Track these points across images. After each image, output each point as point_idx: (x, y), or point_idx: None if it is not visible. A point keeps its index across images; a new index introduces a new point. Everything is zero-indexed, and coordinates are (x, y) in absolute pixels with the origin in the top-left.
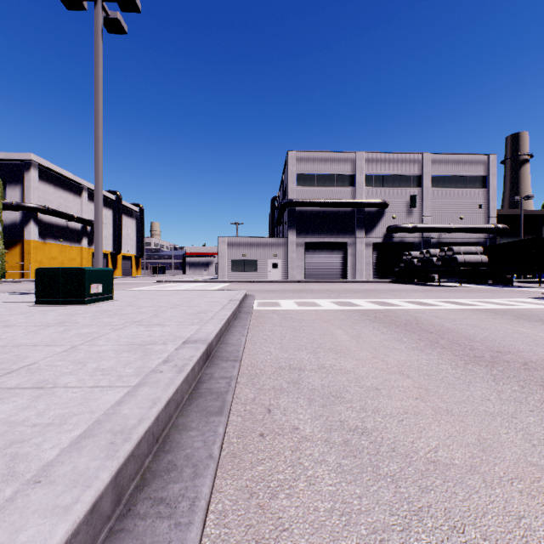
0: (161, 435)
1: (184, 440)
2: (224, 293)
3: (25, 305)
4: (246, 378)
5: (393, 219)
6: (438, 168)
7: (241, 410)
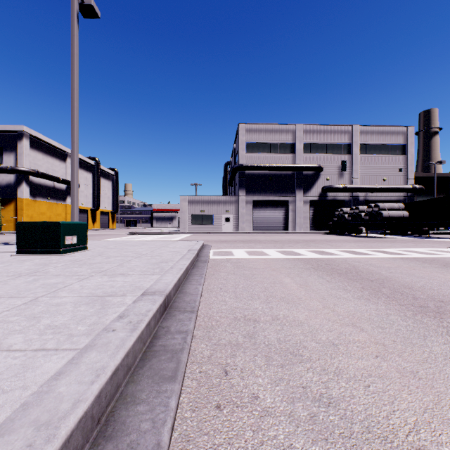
0: (105, 412)
1: (130, 419)
2: (185, 244)
3: (7, 255)
4: (203, 331)
5: (327, 181)
6: (364, 138)
7: (197, 371)
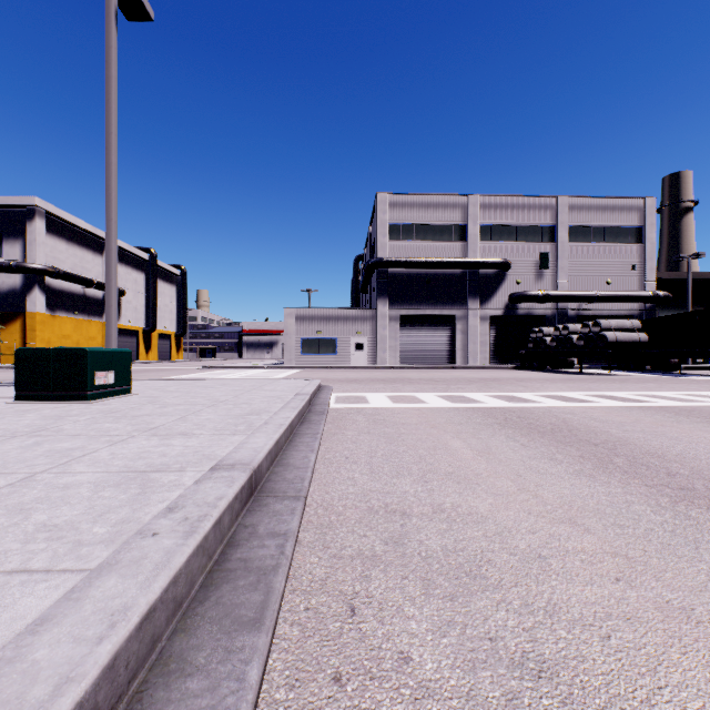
0: (126, 693)
1: (172, 708)
2: (290, 384)
3: (1, 402)
4: (314, 533)
5: (518, 285)
6: (577, 216)
7: (301, 608)
